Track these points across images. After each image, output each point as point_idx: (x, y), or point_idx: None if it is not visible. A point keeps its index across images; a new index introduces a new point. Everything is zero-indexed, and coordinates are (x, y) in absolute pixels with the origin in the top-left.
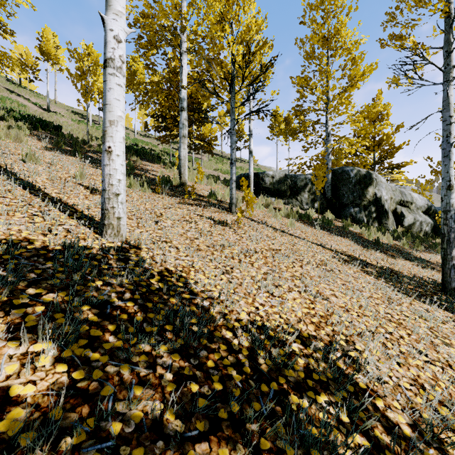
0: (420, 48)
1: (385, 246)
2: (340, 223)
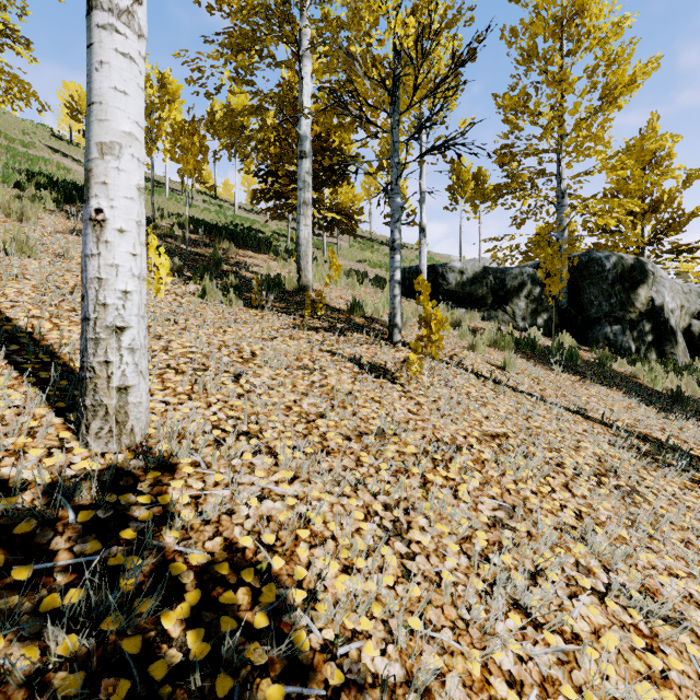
0: None
1: (691, 403)
2: (588, 354)
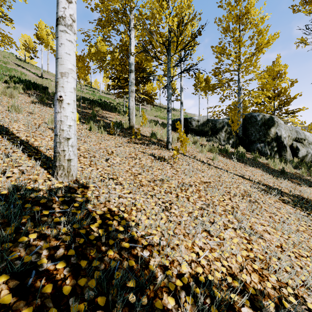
0: None
1: (289, 174)
2: (250, 155)
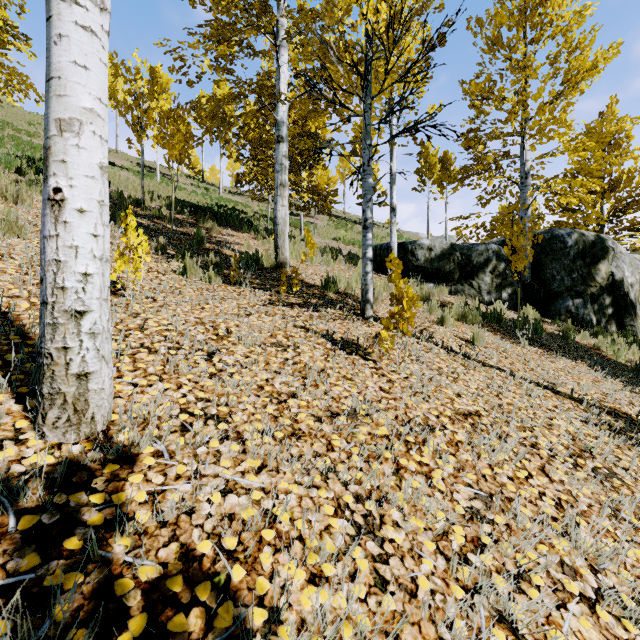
0: None
1: None
2: (551, 327)
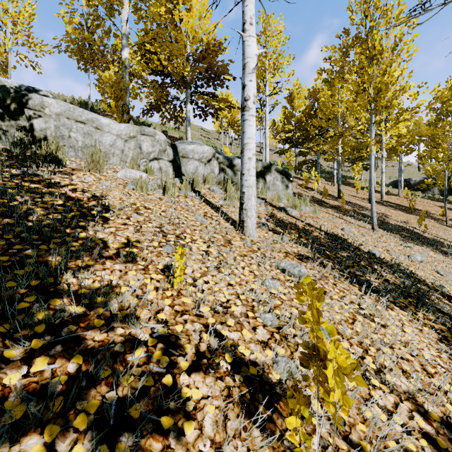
0: None
1: None
2: None
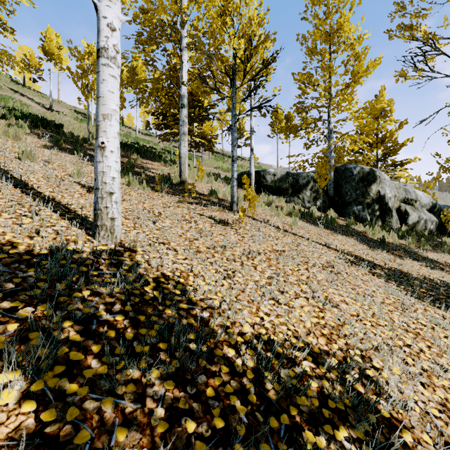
0: (432, 38)
1: (391, 245)
2: (343, 221)
